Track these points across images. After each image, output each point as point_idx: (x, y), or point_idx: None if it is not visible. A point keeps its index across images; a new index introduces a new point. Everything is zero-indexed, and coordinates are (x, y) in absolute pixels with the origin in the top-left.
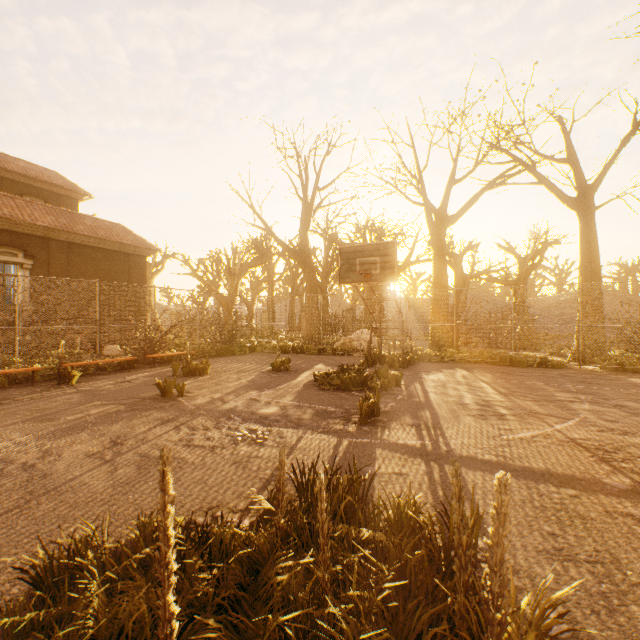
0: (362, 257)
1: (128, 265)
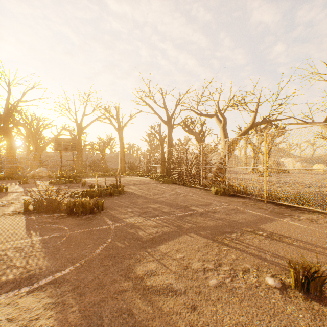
0: (64, 142)
1: None
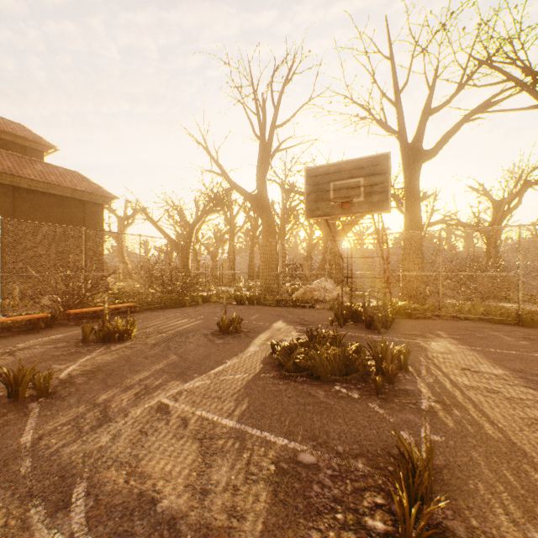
0: (338, 180)
1: (83, 212)
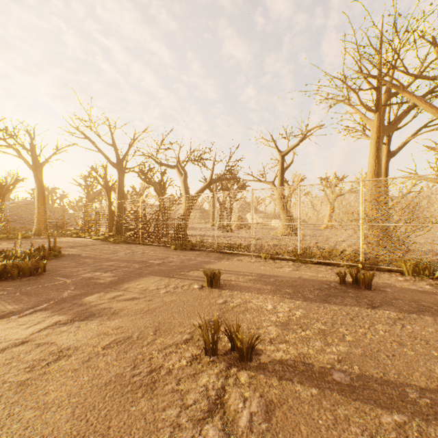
0: None
1: None
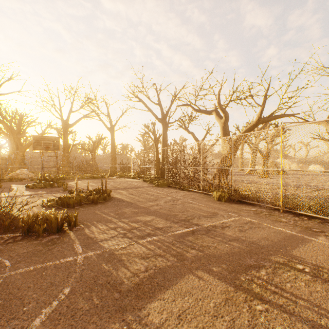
0: (45, 140)
1: None
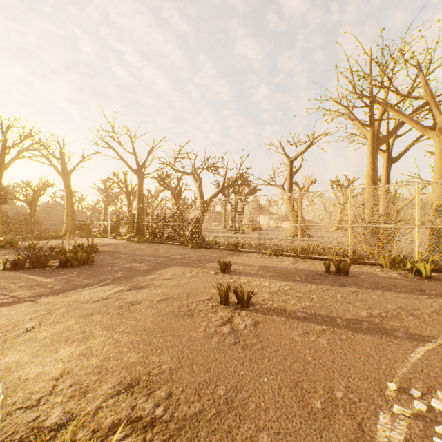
0: None
1: None
